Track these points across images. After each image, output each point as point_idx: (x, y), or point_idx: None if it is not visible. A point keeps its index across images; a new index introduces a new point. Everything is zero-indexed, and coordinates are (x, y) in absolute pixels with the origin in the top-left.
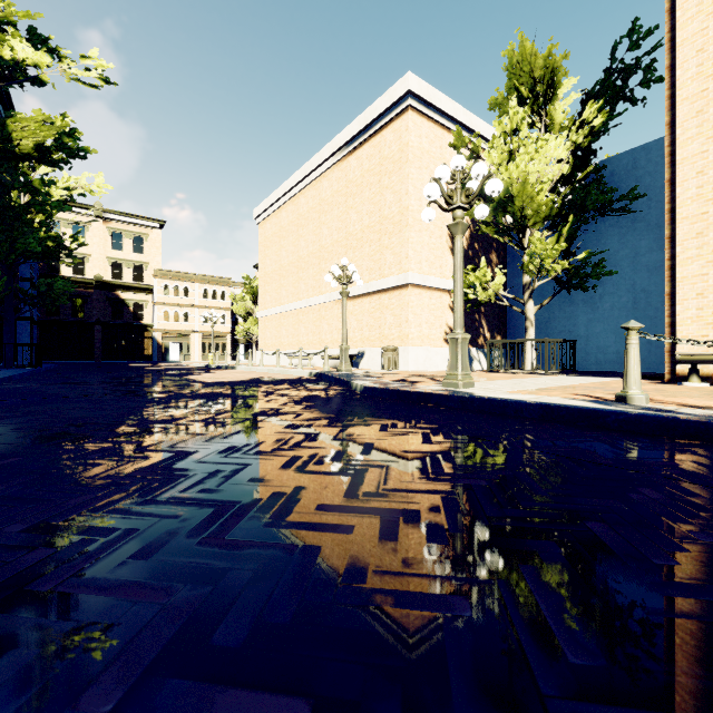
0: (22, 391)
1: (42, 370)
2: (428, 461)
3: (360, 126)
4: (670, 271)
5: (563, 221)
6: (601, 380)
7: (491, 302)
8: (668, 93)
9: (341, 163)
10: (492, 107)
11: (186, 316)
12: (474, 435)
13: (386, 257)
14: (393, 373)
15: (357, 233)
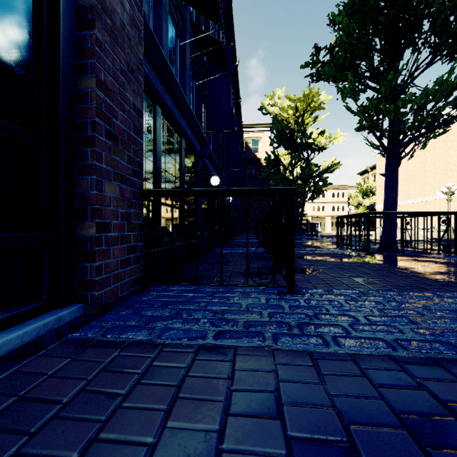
0: None
1: None
2: None
3: None
4: None
5: None
6: None
7: None
8: None
9: None
10: None
11: (323, 208)
12: None
13: None
14: None
15: (454, 162)
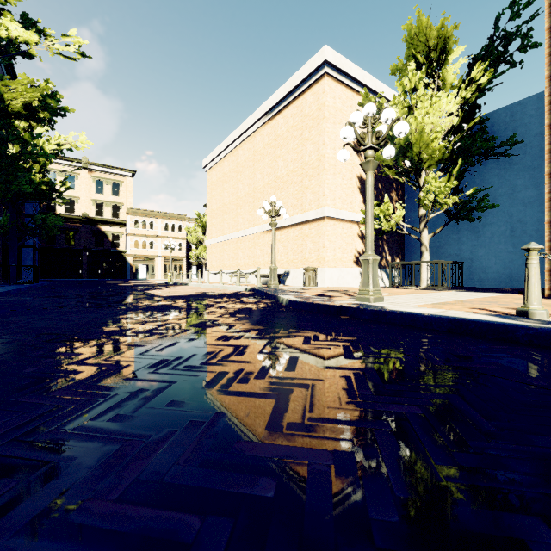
0: (11, 303)
1: (39, 286)
2: (353, 380)
3: (286, 91)
4: (550, 202)
5: (452, 164)
6: (489, 295)
7: (392, 231)
8: (549, 50)
9: (271, 121)
10: (394, 72)
11: (152, 244)
12: (392, 348)
13: (306, 196)
14: (313, 289)
15: (283, 177)
